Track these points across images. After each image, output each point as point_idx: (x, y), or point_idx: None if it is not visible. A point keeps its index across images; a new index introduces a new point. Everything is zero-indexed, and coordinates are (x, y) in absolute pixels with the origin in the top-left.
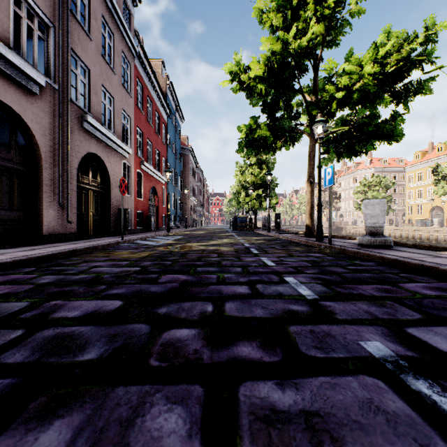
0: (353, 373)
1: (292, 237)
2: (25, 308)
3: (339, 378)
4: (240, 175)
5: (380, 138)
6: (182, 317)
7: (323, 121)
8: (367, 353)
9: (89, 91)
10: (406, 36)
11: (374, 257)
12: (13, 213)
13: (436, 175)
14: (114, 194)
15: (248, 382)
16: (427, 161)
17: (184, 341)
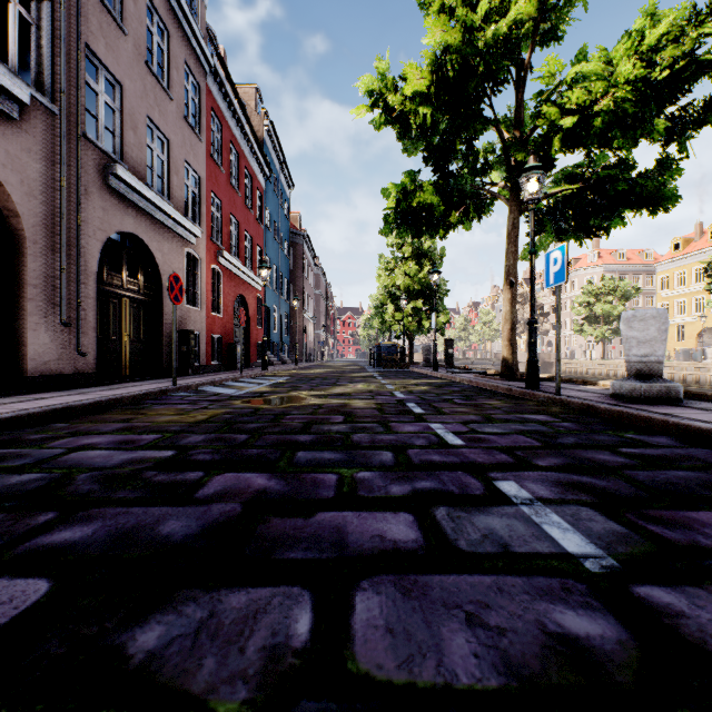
0: None
1: (478, 379)
2: None
3: None
4: (386, 276)
5: (635, 205)
6: (197, 686)
7: (540, 169)
8: None
9: (121, 123)
10: (691, 12)
11: (665, 425)
12: None
13: (711, 276)
14: (170, 305)
15: None
16: (693, 254)
17: None
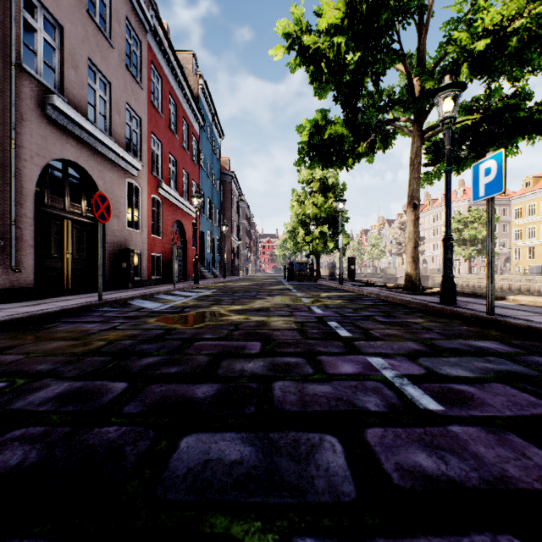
0: None
1: (385, 293)
2: None
3: None
4: (298, 207)
5: (532, 132)
6: None
7: (457, 86)
8: None
9: (61, 61)
10: None
11: None
12: None
13: None
14: (112, 227)
15: None
16: None
17: None
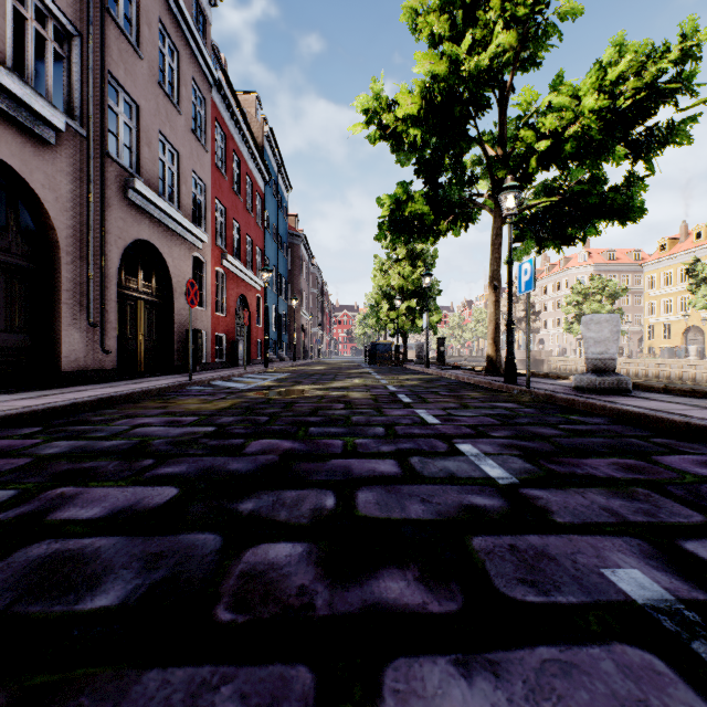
0: (601, 638)
1: (465, 375)
2: (7, 501)
3: (576, 651)
4: (381, 277)
5: (607, 216)
6: (281, 519)
7: (516, 188)
8: (619, 593)
9: (137, 140)
10: (650, 50)
11: (604, 409)
12: (13, 337)
13: (694, 277)
14: (179, 306)
15: (402, 659)
16: (679, 255)
17: (281, 569)
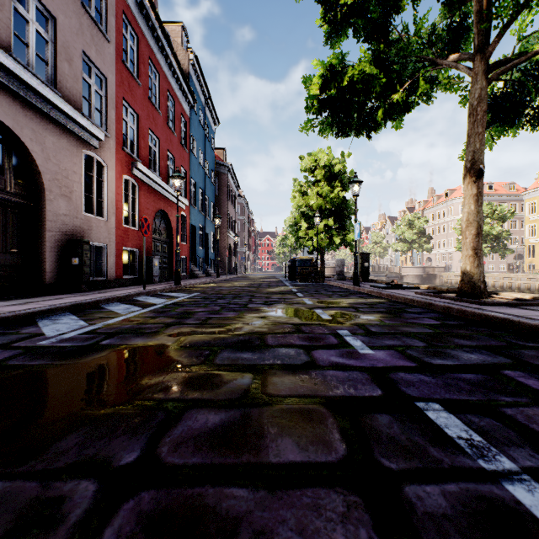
0: None
1: (439, 301)
2: None
3: None
4: (300, 197)
5: None
6: None
7: None
8: None
9: None
10: None
11: None
12: None
13: None
14: (57, 211)
15: None
16: None
17: None
